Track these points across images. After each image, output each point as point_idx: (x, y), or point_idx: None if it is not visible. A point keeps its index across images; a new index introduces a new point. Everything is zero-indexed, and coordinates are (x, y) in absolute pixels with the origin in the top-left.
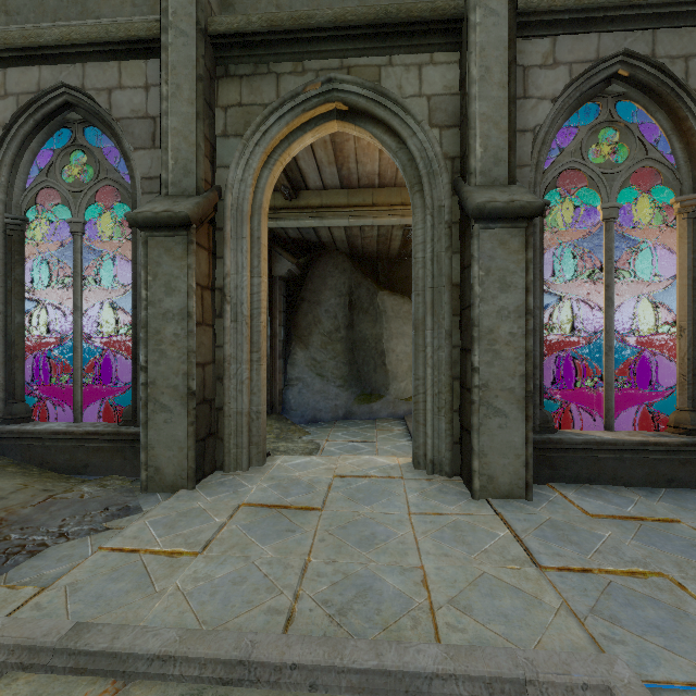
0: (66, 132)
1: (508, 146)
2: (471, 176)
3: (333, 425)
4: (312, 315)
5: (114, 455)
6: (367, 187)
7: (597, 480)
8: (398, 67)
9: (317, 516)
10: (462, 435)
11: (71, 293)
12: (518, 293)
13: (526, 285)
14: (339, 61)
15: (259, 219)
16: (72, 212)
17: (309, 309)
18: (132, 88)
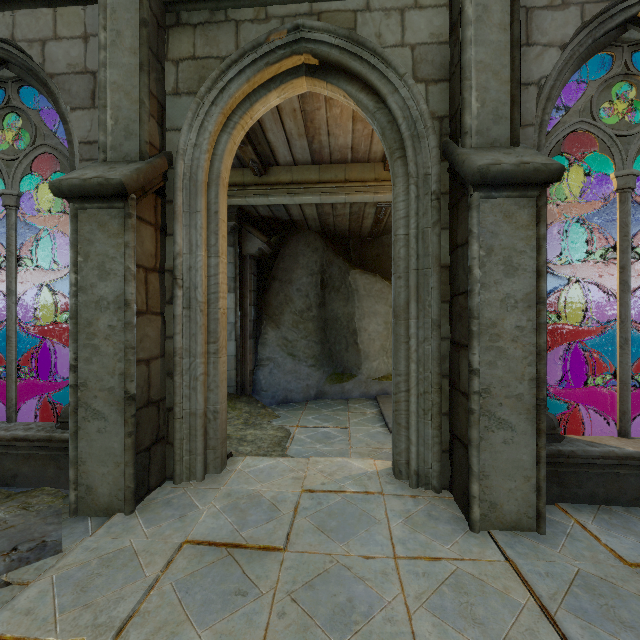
0: (1, 93)
1: (510, 100)
2: (466, 136)
3: (304, 407)
4: (284, 294)
5: (47, 463)
6: (339, 162)
7: (616, 500)
8: (377, 12)
9: (277, 561)
10: (453, 444)
11: (37, 272)
12: (527, 277)
13: (538, 267)
14: (308, 6)
15: (216, 190)
16: (5, 183)
17: (280, 288)
18: (68, 39)
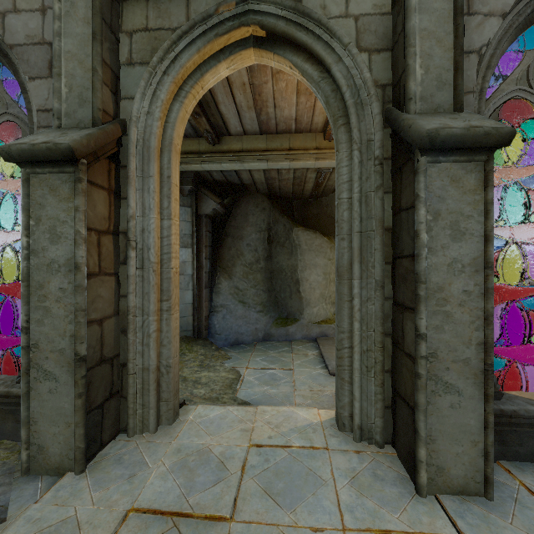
0: None
1: (454, 66)
2: (410, 102)
3: (253, 348)
4: (235, 249)
5: (6, 417)
6: (284, 133)
7: None
8: None
9: None
10: (396, 401)
11: (18, 229)
12: (474, 241)
13: (486, 232)
14: None
15: (169, 156)
16: None
17: (232, 243)
18: (27, 11)
